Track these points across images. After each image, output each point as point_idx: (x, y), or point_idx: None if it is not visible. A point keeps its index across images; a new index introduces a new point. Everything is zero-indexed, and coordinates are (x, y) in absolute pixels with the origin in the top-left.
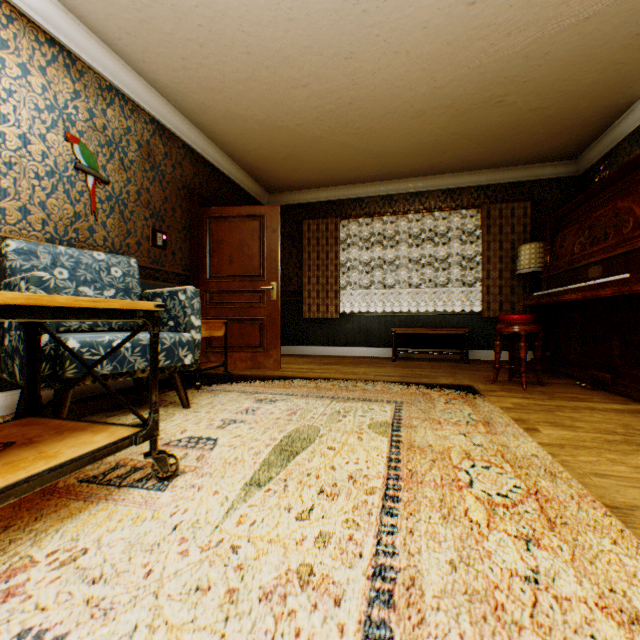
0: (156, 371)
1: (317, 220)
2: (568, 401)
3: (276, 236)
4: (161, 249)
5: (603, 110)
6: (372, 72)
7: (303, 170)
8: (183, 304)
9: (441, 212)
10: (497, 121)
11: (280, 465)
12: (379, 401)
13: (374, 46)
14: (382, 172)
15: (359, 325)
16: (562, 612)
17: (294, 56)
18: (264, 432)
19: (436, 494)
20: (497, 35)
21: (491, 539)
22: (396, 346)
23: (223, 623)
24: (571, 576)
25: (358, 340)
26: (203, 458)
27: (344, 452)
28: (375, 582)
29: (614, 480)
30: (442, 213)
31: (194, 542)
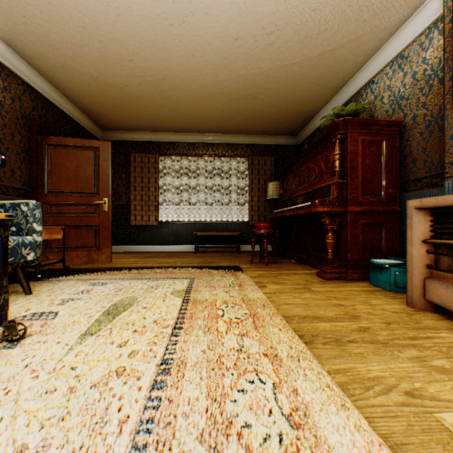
0: (7, 263)
1: (141, 154)
2: (286, 271)
3: (108, 164)
4: (0, 167)
5: (306, 112)
6: (178, 63)
7: (130, 117)
8: (26, 214)
9: (225, 158)
10: (255, 108)
11: (108, 321)
12: (181, 278)
13: (179, 47)
14: (188, 127)
15: (172, 230)
16: (249, 360)
17: (122, 39)
18: (97, 304)
19: (204, 322)
20: (251, 60)
21: (226, 338)
22: (197, 244)
23: (66, 402)
24: (257, 345)
25: (172, 240)
26: (47, 325)
27: (153, 309)
28: (162, 366)
29: (292, 305)
30: (226, 158)
31: (43, 371)
